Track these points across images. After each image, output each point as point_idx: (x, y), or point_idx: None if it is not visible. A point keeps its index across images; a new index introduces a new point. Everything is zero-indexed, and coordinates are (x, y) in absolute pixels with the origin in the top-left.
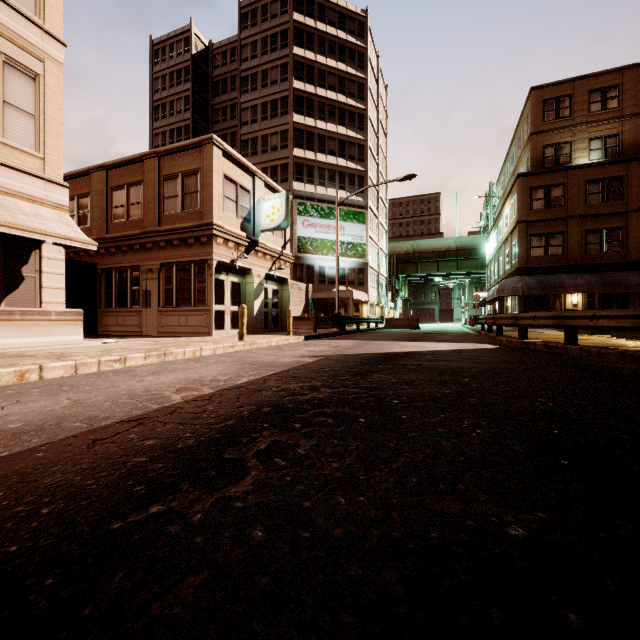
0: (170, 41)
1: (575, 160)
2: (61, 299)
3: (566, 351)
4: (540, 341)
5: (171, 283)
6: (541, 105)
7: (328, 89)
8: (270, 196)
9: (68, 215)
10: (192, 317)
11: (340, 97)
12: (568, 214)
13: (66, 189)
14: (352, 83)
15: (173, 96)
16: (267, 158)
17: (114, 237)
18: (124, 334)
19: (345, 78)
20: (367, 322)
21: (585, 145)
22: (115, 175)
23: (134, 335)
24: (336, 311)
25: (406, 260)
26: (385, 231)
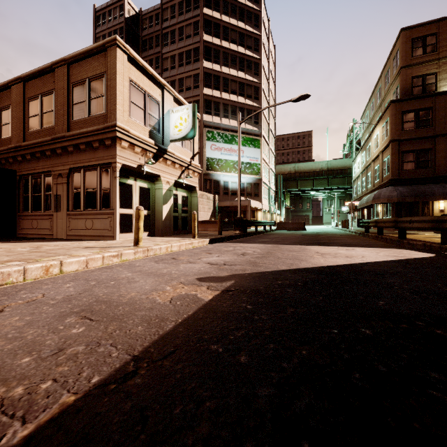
0: (109, 8)
1: (440, 88)
2: None
3: None
4: None
5: (79, 187)
6: (410, 43)
7: (231, 42)
8: (178, 108)
9: None
10: (97, 220)
11: (240, 49)
12: (436, 133)
13: None
14: (249, 38)
15: None
16: (183, 96)
17: (29, 144)
18: (38, 237)
19: (244, 34)
20: (263, 225)
21: None
22: (31, 86)
23: (44, 238)
24: (238, 216)
25: (289, 178)
26: (274, 156)
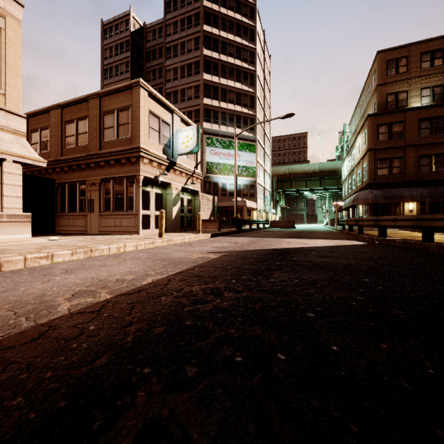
0: (115, 22)
1: (410, 104)
2: (19, 205)
3: (424, 247)
4: (398, 238)
5: (109, 193)
6: (385, 64)
7: (228, 56)
8: (185, 128)
9: (25, 139)
10: (124, 219)
11: (237, 61)
12: (406, 144)
13: (23, 119)
14: (246, 51)
15: (117, 62)
16: (184, 105)
17: (66, 159)
18: (74, 232)
19: (241, 48)
20: (257, 223)
21: (418, 93)
22: (67, 112)
23: (81, 233)
24: (234, 215)
25: (284, 179)
26: (269, 158)
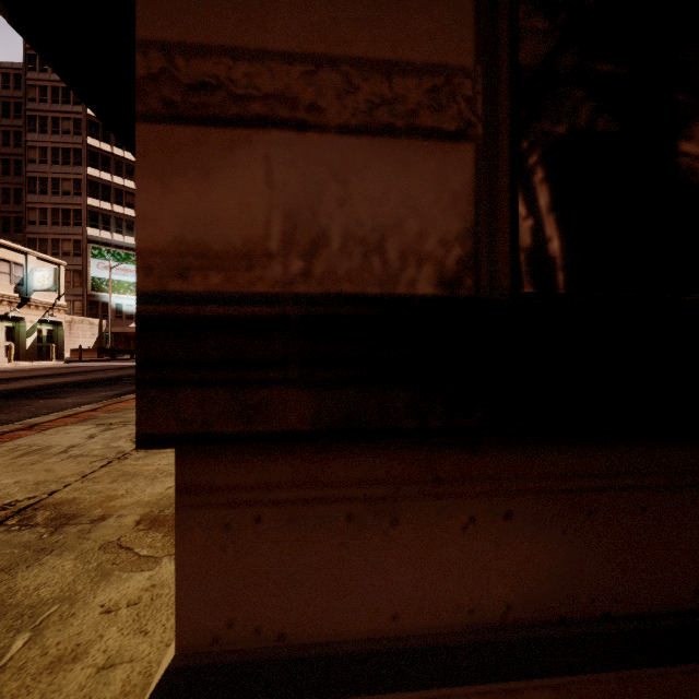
0: None
1: None
2: None
3: None
4: None
5: None
6: None
7: (126, 150)
8: (41, 269)
9: None
10: None
11: None
12: None
13: None
14: None
15: None
16: (58, 200)
17: None
18: None
19: None
20: None
21: None
22: None
23: None
24: (109, 345)
25: None
26: None
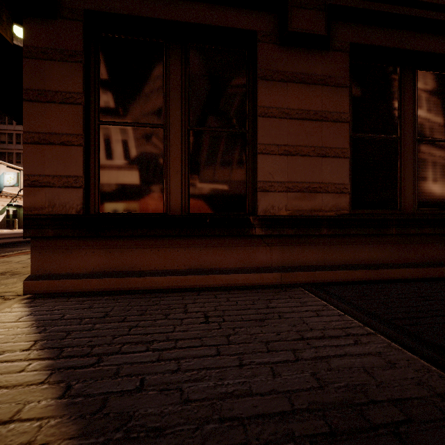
0: None
1: None
2: None
3: None
4: None
5: None
6: None
7: None
8: (9, 173)
9: None
10: None
11: None
12: None
13: None
14: None
15: None
16: (20, 128)
17: None
18: None
19: None
20: None
21: None
22: None
23: None
24: None
25: None
26: None
